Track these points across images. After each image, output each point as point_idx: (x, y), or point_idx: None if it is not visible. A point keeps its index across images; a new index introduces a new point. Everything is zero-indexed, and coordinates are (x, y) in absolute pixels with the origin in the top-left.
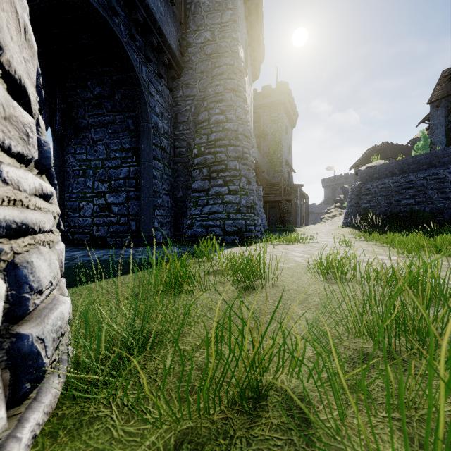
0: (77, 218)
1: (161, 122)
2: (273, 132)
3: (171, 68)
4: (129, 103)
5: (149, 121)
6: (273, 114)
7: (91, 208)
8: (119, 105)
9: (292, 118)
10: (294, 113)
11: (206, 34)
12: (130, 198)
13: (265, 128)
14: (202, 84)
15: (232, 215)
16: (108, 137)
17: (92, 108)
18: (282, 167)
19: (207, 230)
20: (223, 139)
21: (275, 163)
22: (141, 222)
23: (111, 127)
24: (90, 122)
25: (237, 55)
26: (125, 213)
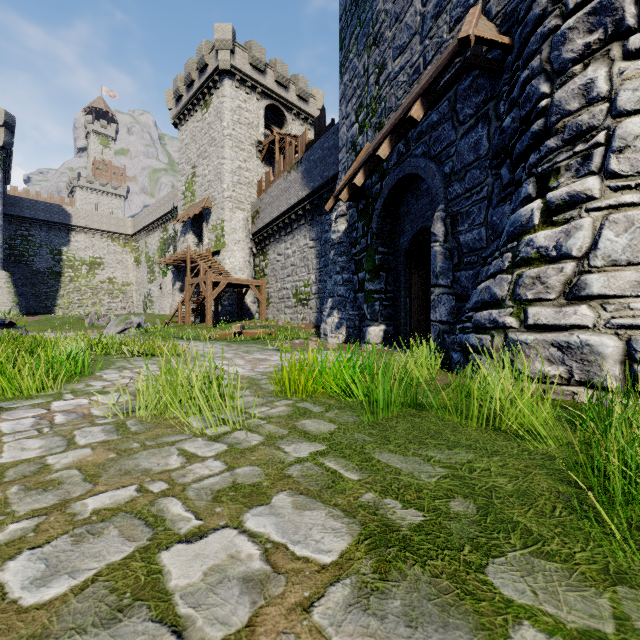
0: None
1: None
2: None
3: None
4: None
5: None
6: None
7: None
8: None
9: None
10: None
11: None
12: None
13: None
14: None
15: None
16: None
17: None
18: None
19: None
20: None
21: None
22: None
23: None
24: None
25: None
26: None
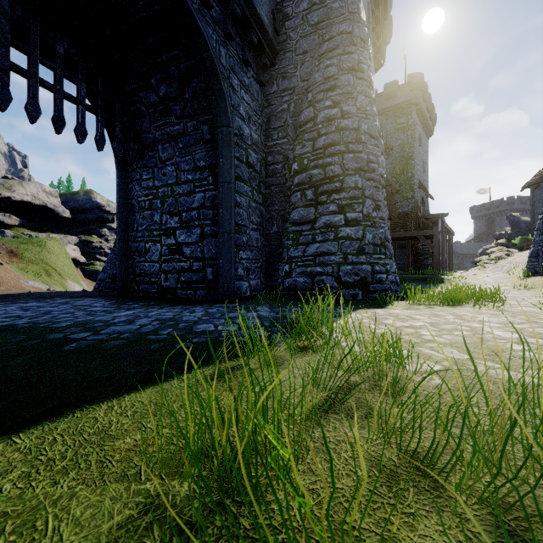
0: (143, 264)
1: (247, 128)
2: (400, 145)
3: (262, 53)
4: (203, 102)
5: (230, 124)
6: (401, 120)
7: (159, 251)
8: (190, 107)
9: (428, 124)
10: (430, 116)
11: None
12: (206, 235)
13: (388, 140)
14: (305, 70)
15: (351, 258)
16: (178, 153)
17: (158, 116)
18: (413, 191)
19: (313, 279)
20: (336, 144)
21: (403, 186)
22: (219, 268)
23: (182, 140)
24: (157, 136)
25: (358, 17)
26: (199, 256)
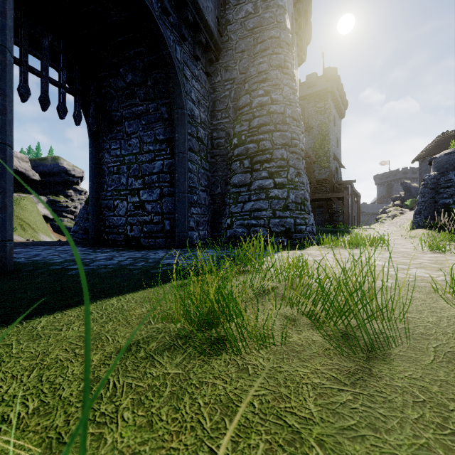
0: (112, 218)
1: (197, 110)
2: (318, 125)
3: (208, 50)
4: (162, 89)
5: (184, 107)
6: (319, 104)
7: (125, 207)
8: (152, 92)
9: (341, 108)
10: (343, 102)
11: (247, 7)
12: (164, 194)
13: (309, 121)
14: (243, 65)
15: (278, 213)
16: (141, 129)
17: (125, 98)
18: (329, 162)
19: (249, 230)
20: (267, 124)
21: (321, 158)
22: (175, 221)
23: (145, 118)
24: (124, 114)
25: (284, 25)
26: (159, 211)
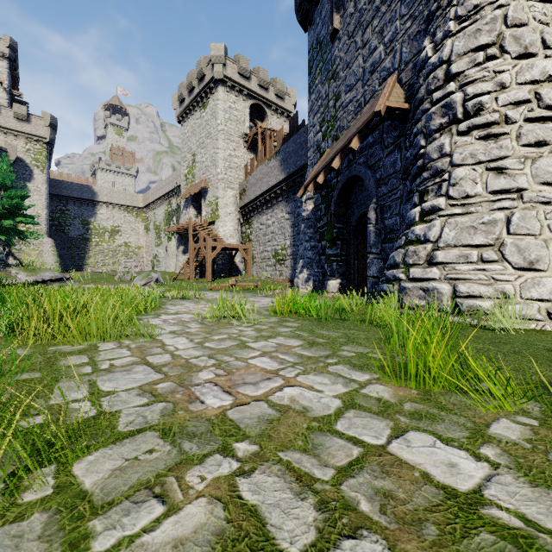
0: None
1: None
2: None
3: None
4: None
5: None
6: None
7: None
8: None
9: None
10: None
11: None
12: None
13: None
14: None
15: None
16: None
17: None
18: None
19: None
20: None
21: None
22: None
23: None
24: None
25: None
26: None
